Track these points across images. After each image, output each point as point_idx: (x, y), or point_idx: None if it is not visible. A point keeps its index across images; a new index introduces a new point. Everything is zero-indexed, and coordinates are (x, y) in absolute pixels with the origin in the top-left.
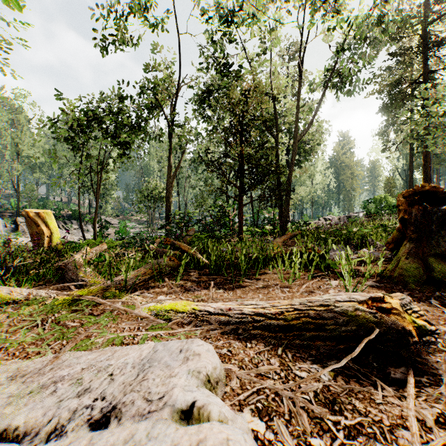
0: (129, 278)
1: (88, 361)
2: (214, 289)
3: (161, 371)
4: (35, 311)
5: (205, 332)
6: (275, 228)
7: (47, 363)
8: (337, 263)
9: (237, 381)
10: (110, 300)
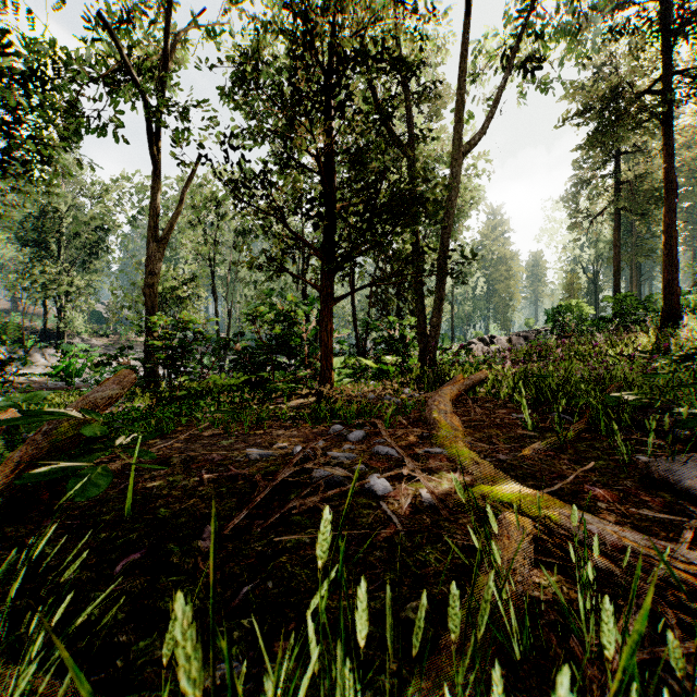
0: None
1: None
2: None
3: None
4: None
5: None
6: (404, 359)
7: None
8: None
9: None
10: None
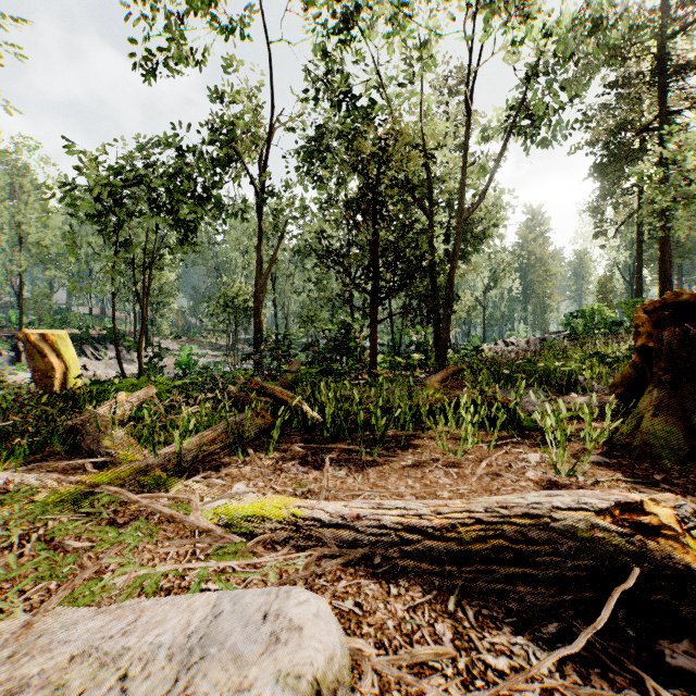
0: (186, 449)
1: (88, 634)
2: (331, 470)
3: (222, 672)
4: (12, 516)
5: (313, 563)
6: (428, 357)
7: (6, 640)
8: (534, 419)
9: (375, 678)
10: (148, 494)
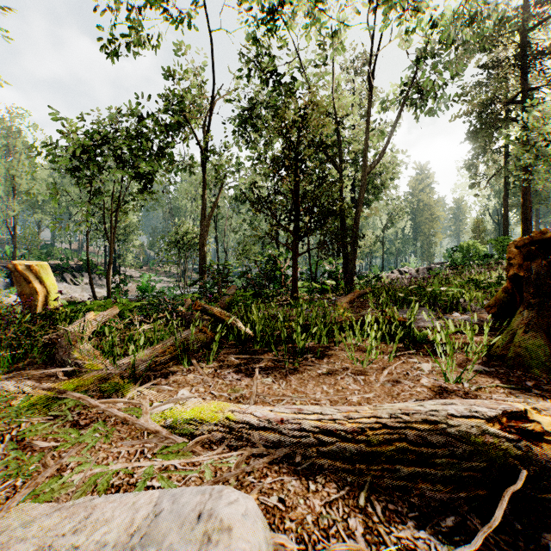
0: (141, 360)
1: (44, 531)
2: (260, 377)
3: None
4: None
5: (243, 462)
6: (338, 283)
7: None
8: (425, 334)
9: None
10: (106, 400)
